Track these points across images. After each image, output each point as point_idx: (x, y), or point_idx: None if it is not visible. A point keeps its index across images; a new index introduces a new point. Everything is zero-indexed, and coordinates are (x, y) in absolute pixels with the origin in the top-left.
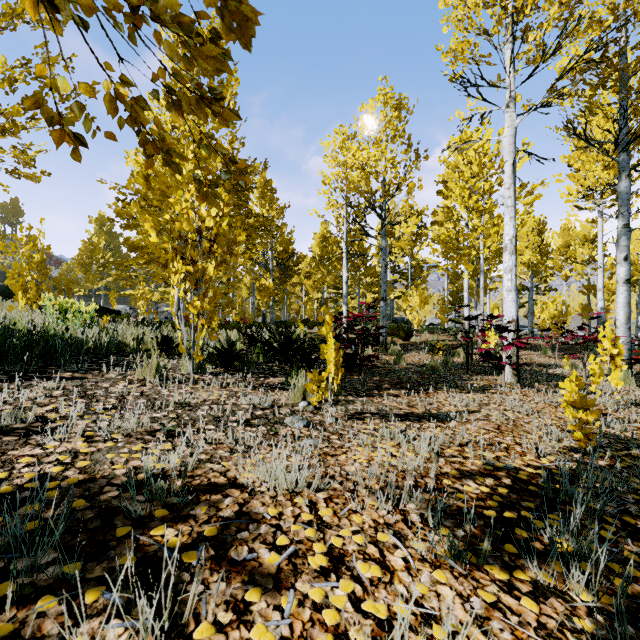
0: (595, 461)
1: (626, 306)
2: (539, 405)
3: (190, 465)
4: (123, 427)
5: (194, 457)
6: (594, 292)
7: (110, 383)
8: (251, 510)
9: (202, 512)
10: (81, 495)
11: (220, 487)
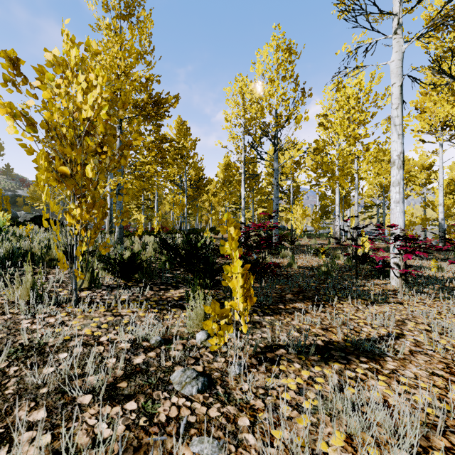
0: None
1: None
2: (452, 320)
3: None
4: None
5: None
6: (432, 207)
7: None
8: None
9: None
10: None
11: None
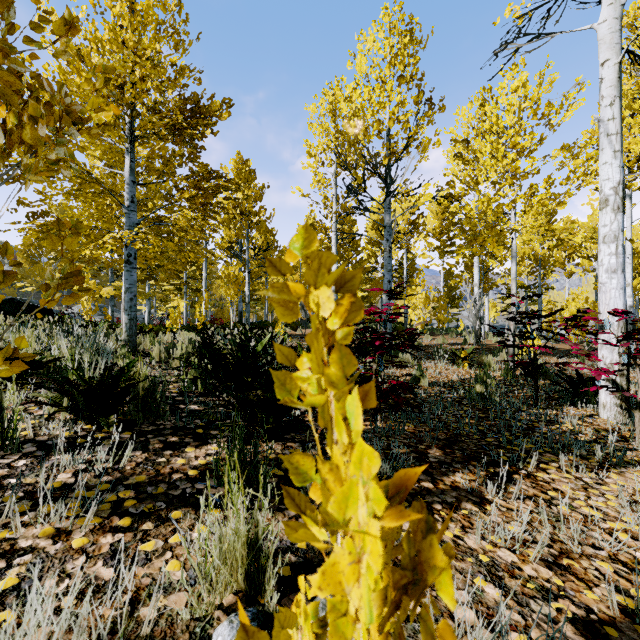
0: None
1: None
2: None
3: None
4: None
5: None
6: None
7: None
8: None
9: None
10: None
11: None
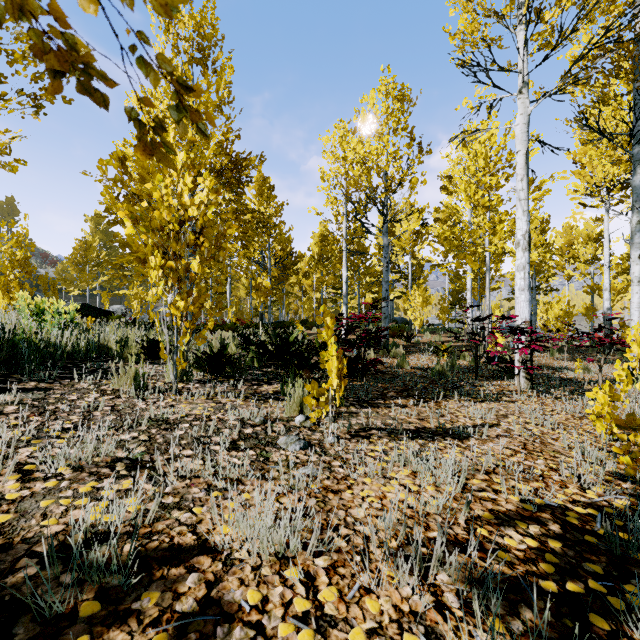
0: None
1: None
2: (561, 416)
3: (148, 517)
4: (76, 457)
5: (154, 506)
6: (599, 292)
7: (79, 395)
8: (222, 597)
9: (151, 604)
10: None
11: (184, 552)
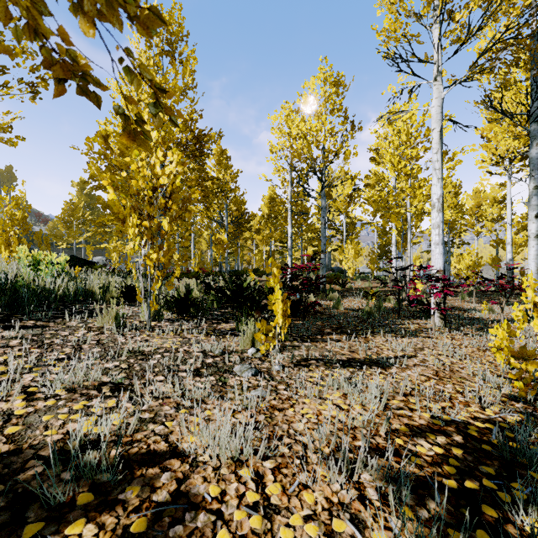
0: (537, 411)
1: (537, 258)
2: (468, 349)
3: (130, 428)
4: (69, 381)
5: (134, 420)
6: (503, 245)
7: (70, 331)
8: (189, 490)
9: (133, 495)
10: None
11: (159, 456)
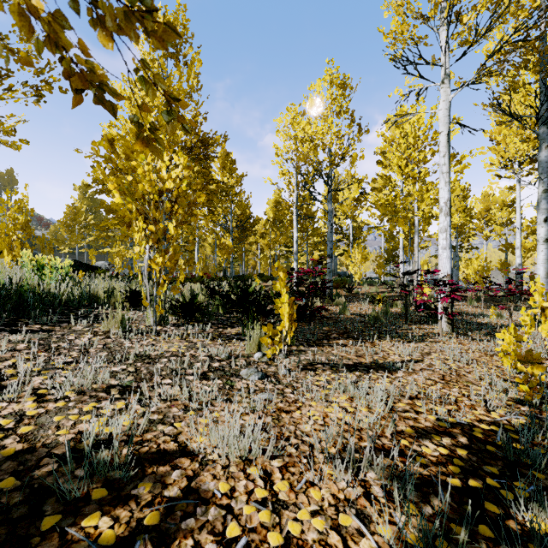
0: (543, 414)
1: (546, 262)
2: (476, 354)
3: (140, 429)
4: (78, 384)
5: (144, 420)
6: (512, 250)
7: (76, 335)
8: (200, 487)
9: (145, 491)
10: (14, 471)
11: (169, 455)
